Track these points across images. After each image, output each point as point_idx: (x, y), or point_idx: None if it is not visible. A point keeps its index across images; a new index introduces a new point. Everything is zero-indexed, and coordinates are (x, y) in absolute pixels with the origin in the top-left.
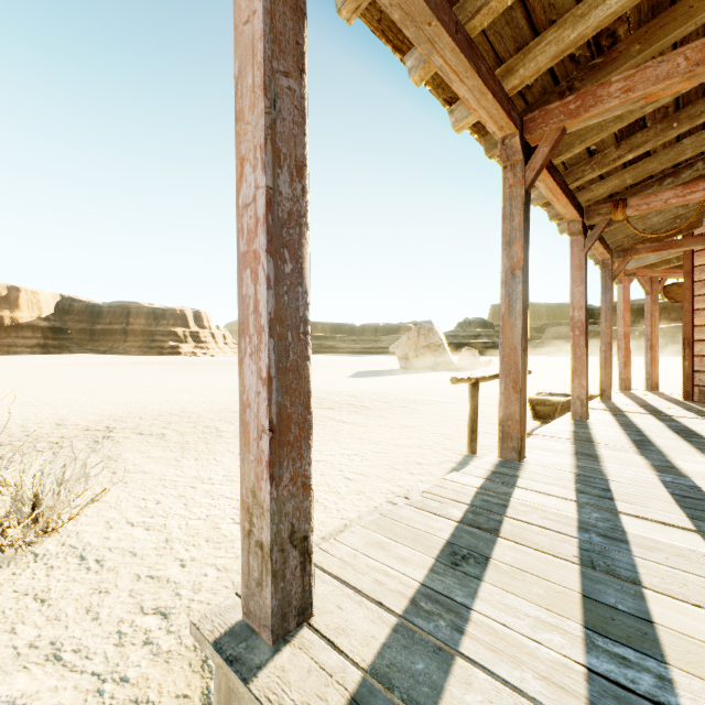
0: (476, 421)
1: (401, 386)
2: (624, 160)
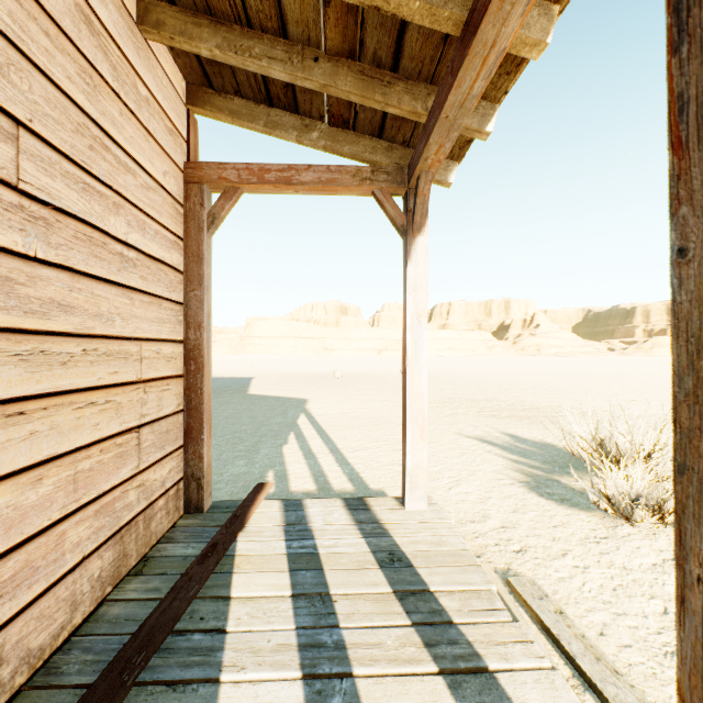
0: None
1: None
2: None
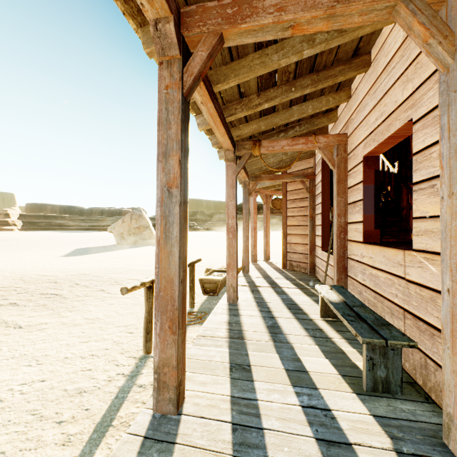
0: (151, 321)
1: (110, 263)
2: (262, 107)
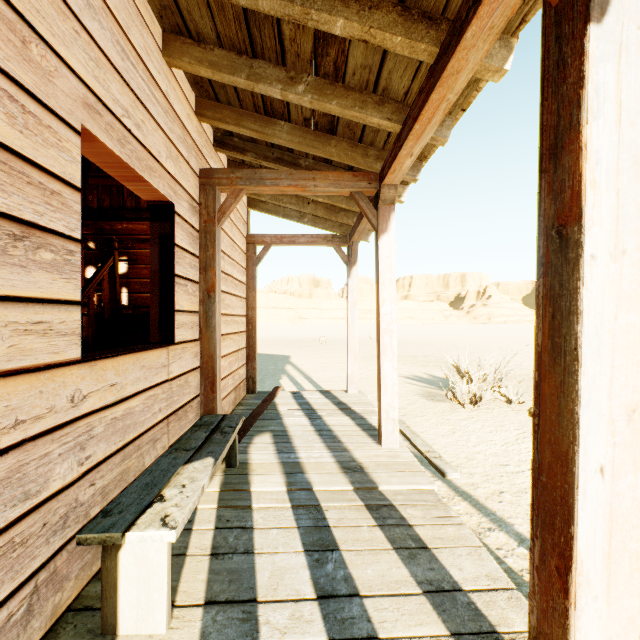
0: None
1: None
2: (348, 29)
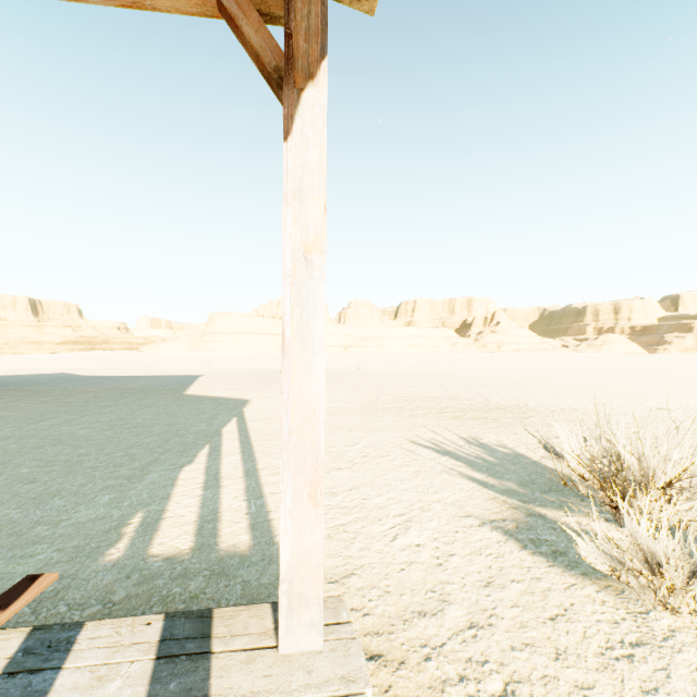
0: None
1: None
2: None
